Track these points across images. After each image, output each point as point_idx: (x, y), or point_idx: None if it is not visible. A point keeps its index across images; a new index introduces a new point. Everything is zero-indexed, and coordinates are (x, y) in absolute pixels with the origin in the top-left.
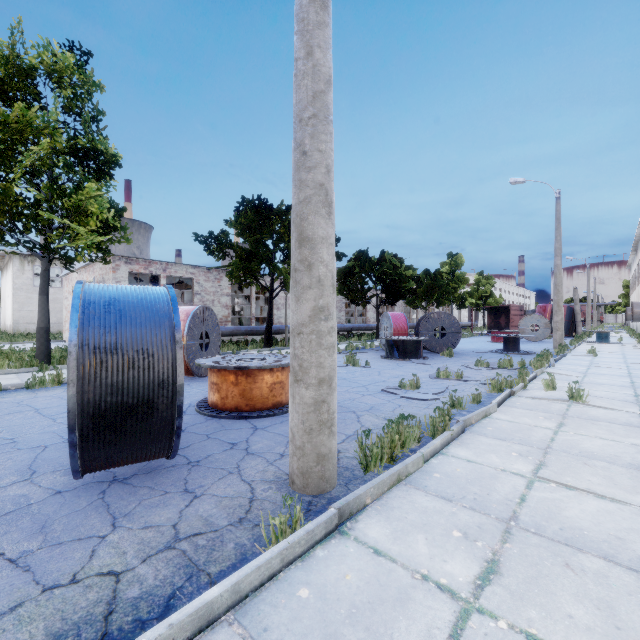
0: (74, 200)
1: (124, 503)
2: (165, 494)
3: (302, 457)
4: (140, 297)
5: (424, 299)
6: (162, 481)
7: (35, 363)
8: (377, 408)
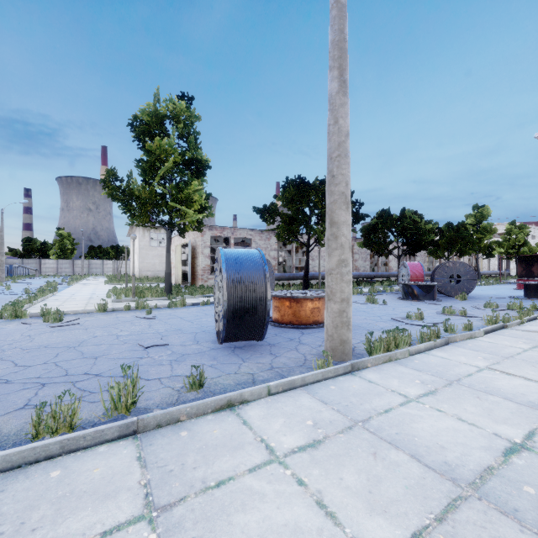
0: (186, 193)
1: (244, 355)
2: (262, 354)
3: (332, 341)
4: (248, 255)
5: (446, 249)
6: (258, 349)
7: (164, 295)
8: (385, 329)
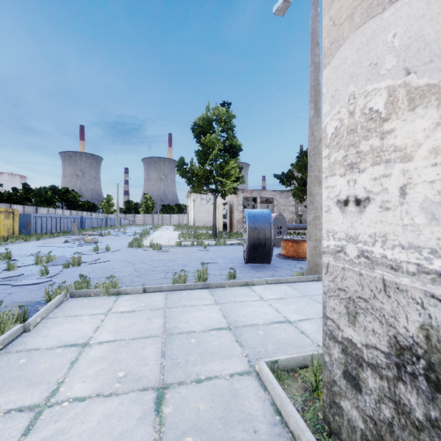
0: (226, 170)
1: (258, 270)
2: (268, 270)
3: (310, 264)
4: (261, 213)
5: None
6: (267, 268)
7: (212, 238)
8: None
